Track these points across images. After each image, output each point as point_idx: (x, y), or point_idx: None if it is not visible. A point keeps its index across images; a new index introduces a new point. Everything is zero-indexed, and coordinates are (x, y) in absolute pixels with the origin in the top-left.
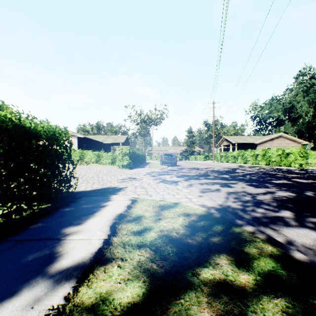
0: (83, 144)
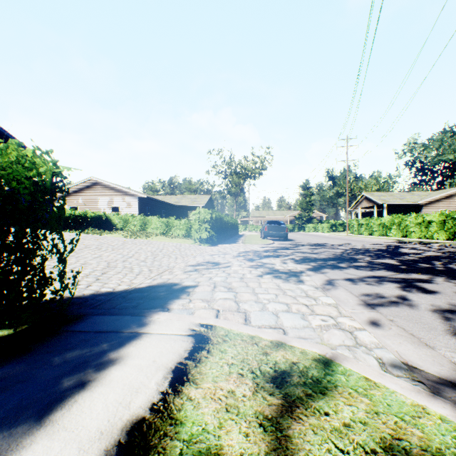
0: (146, 207)
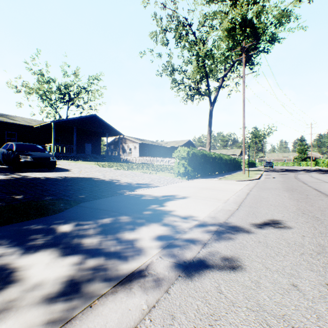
0: None
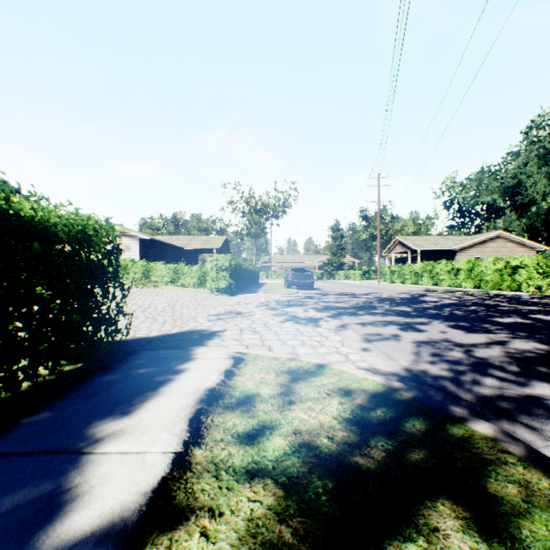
0: (149, 251)
